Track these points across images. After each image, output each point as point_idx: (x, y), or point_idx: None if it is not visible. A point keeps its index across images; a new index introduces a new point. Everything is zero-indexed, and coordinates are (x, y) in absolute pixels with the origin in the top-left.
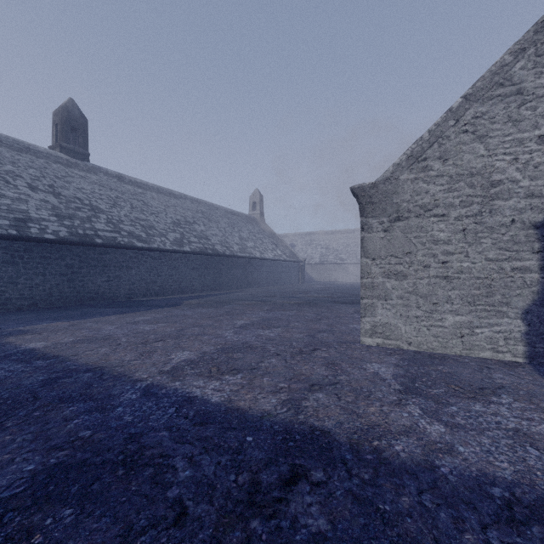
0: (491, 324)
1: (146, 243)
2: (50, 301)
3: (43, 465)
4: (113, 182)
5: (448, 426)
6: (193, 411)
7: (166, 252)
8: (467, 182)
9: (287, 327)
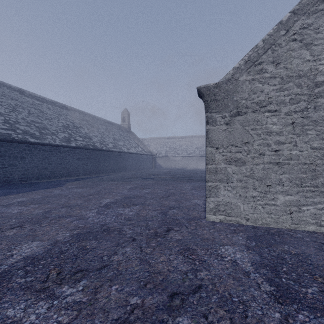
0: (315, 202)
1: (39, 139)
2: None
3: None
4: (15, 94)
5: None
6: None
7: (55, 147)
8: (296, 82)
9: (144, 204)
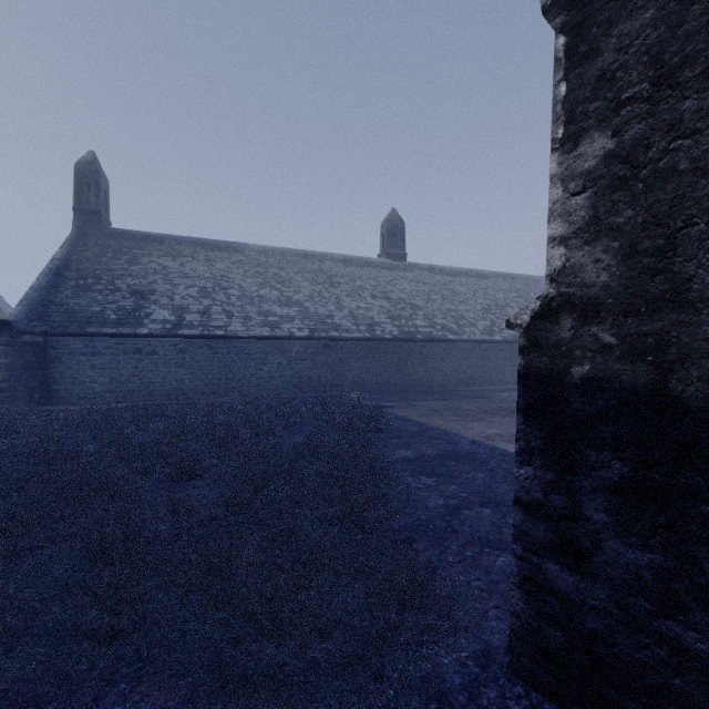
0: None
1: (457, 335)
2: (388, 386)
3: (439, 453)
4: (425, 275)
5: None
6: (498, 452)
7: (475, 343)
8: None
9: None
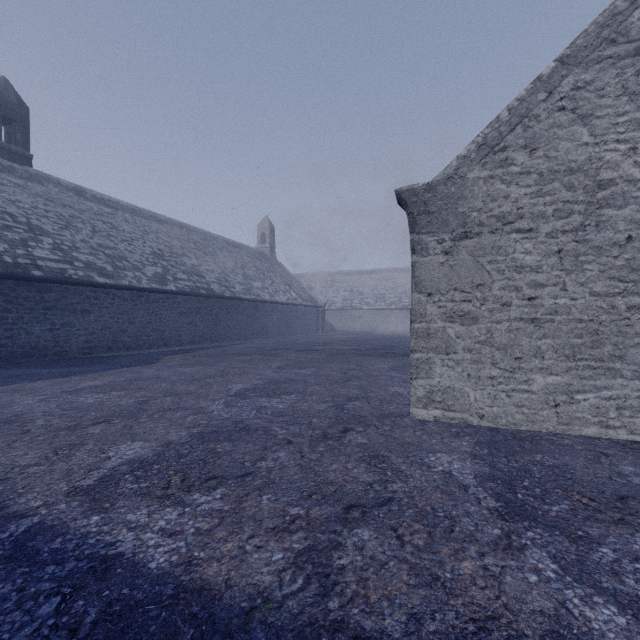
0: (598, 387)
1: (112, 278)
2: None
3: None
4: (68, 196)
5: (624, 606)
6: (97, 607)
7: (141, 292)
8: (565, 182)
9: (304, 393)
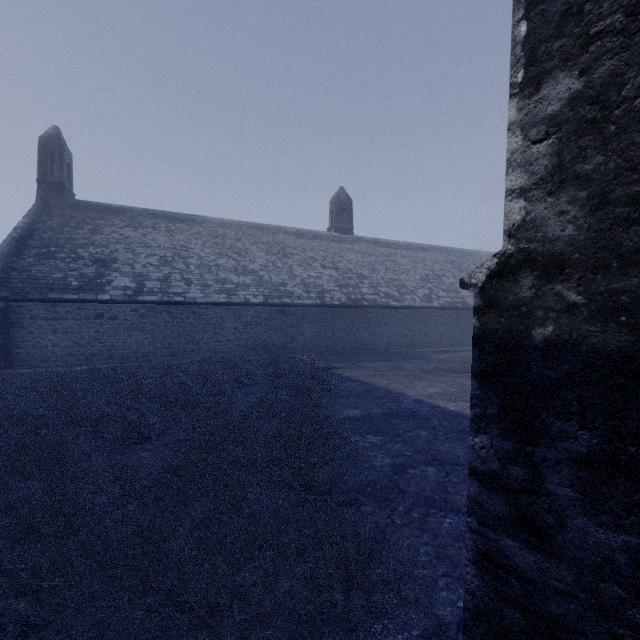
0: None
1: (399, 302)
2: (336, 349)
3: (384, 411)
4: (370, 248)
5: None
6: (439, 410)
7: (415, 309)
8: None
9: None
